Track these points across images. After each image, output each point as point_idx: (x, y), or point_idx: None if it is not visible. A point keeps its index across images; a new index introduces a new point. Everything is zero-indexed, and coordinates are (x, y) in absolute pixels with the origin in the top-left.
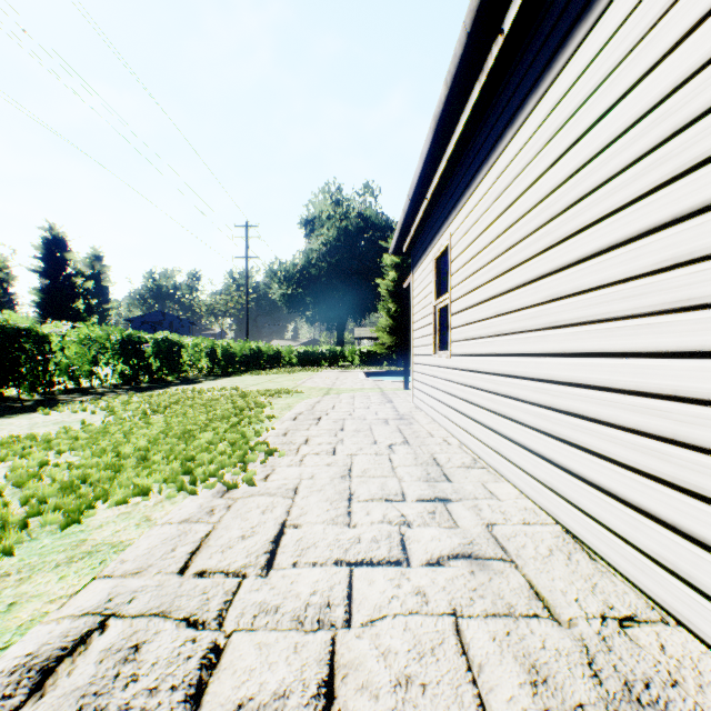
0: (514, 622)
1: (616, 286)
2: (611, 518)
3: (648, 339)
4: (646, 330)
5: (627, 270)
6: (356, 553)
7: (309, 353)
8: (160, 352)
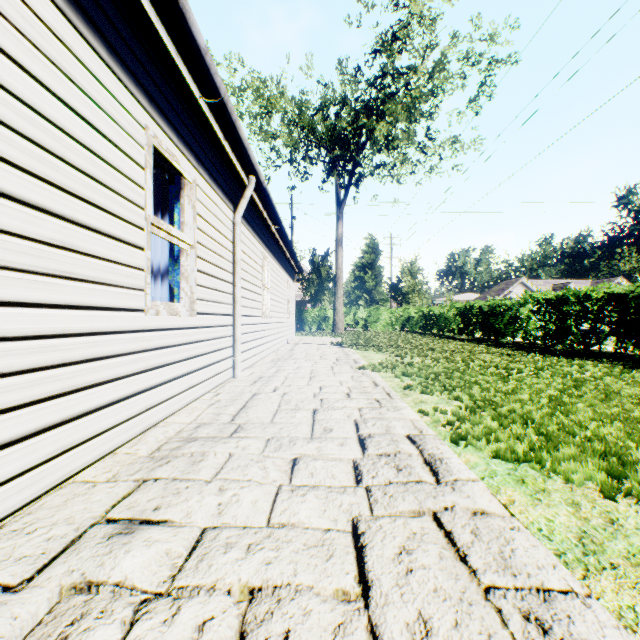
0: (171, 483)
1: (13, 237)
2: (7, 468)
3: (46, 294)
4: (44, 286)
5: (26, 229)
6: (258, 541)
7: None
8: None
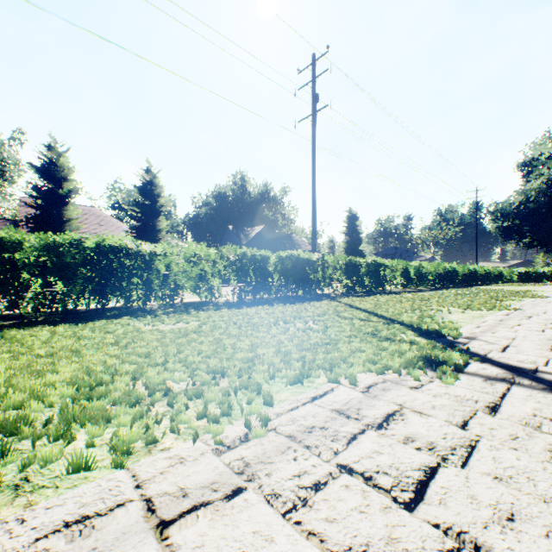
0: None
1: None
2: None
3: None
4: None
5: None
6: None
7: (528, 273)
8: (449, 273)
